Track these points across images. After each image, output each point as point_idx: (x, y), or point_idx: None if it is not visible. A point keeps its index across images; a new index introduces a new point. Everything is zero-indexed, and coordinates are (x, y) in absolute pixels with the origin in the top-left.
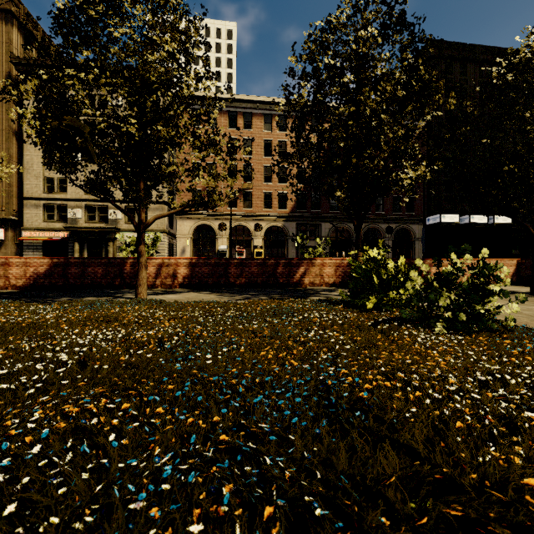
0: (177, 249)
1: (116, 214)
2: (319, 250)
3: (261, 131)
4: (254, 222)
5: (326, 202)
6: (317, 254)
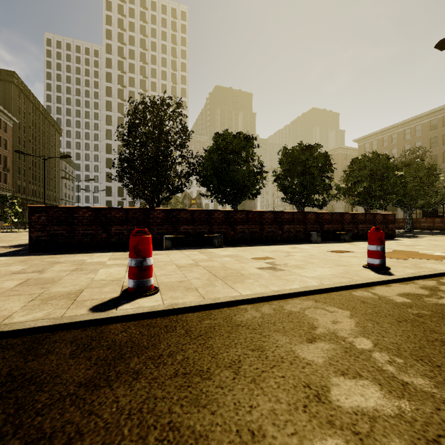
0: None
1: None
2: None
3: None
4: None
5: None
6: None
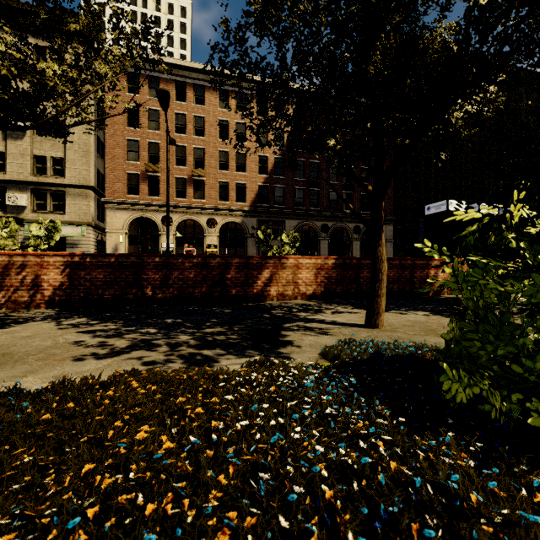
0: (107, 248)
1: (17, 200)
2: (287, 249)
3: (216, 109)
4: (208, 216)
5: (291, 196)
6: (283, 254)
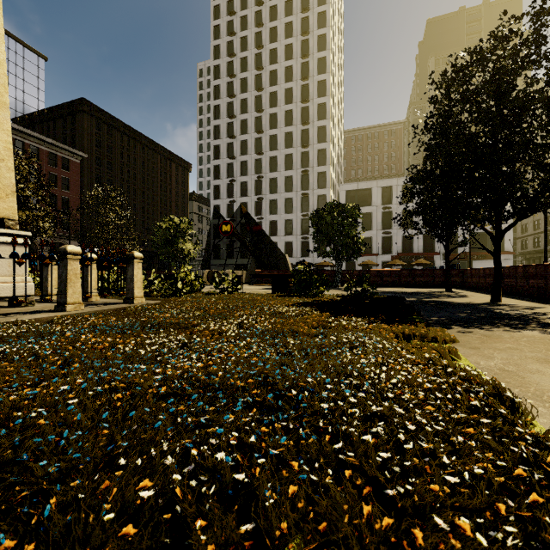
0: None
1: None
2: None
3: None
4: None
5: None
6: None
